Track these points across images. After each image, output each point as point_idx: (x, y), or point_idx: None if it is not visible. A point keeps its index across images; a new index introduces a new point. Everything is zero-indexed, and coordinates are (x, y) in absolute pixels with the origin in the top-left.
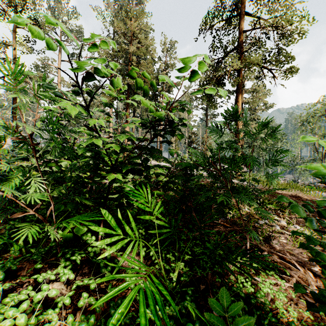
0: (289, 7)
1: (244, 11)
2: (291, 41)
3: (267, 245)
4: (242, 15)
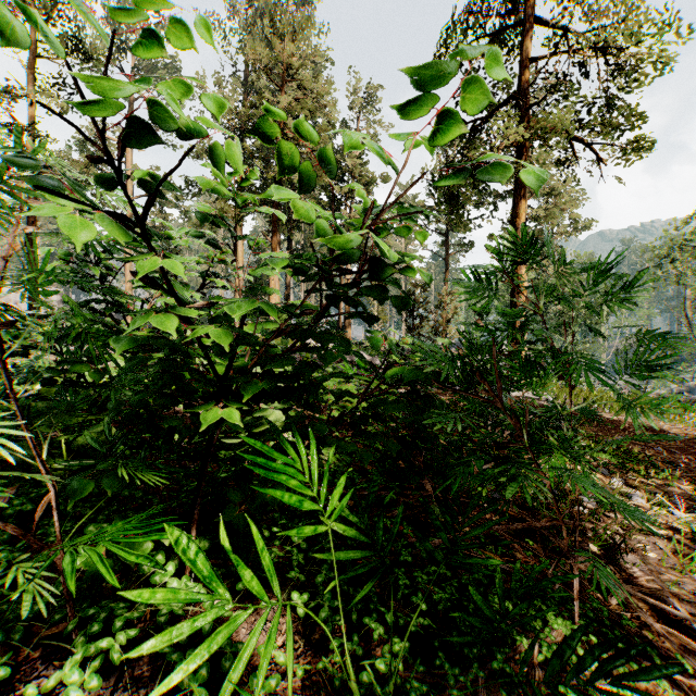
0: (633, 5)
1: (532, 17)
2: (637, 81)
3: (613, 571)
4: (526, 25)
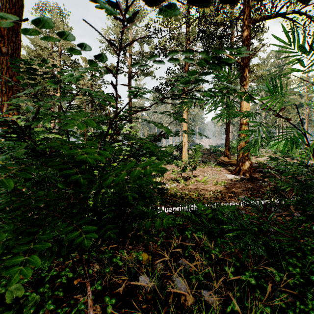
0: None
1: None
2: None
3: None
4: None
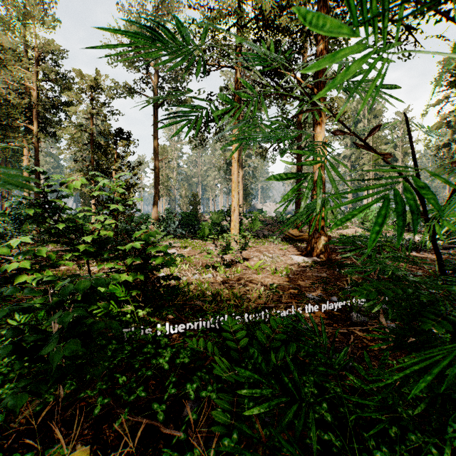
0: None
1: None
2: None
3: None
4: None
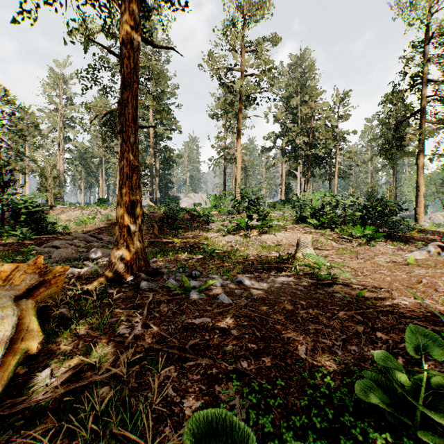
0: None
1: (425, 80)
2: None
3: None
4: (422, 84)
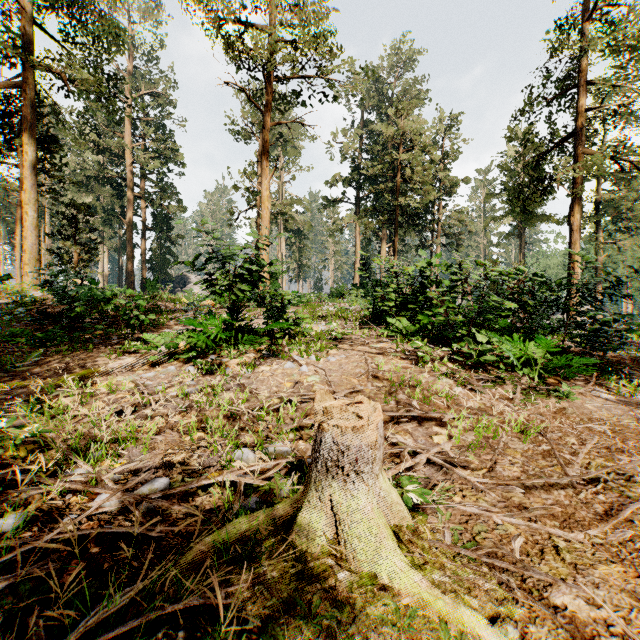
0: None
1: (583, 81)
2: None
3: None
4: (579, 88)
